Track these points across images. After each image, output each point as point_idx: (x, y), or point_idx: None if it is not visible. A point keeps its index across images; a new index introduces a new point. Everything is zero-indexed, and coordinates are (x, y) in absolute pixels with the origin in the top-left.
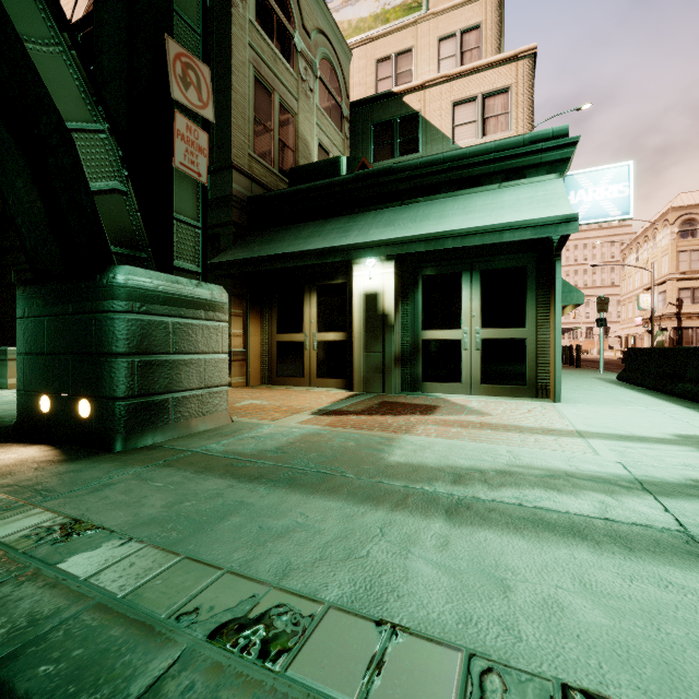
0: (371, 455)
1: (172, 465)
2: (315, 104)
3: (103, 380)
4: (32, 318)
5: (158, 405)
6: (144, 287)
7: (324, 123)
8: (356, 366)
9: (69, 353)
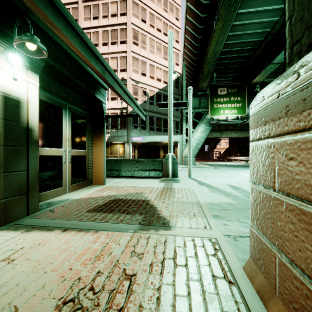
0: (235, 204)
1: None
2: None
3: None
4: None
5: None
6: None
7: None
8: None
9: None
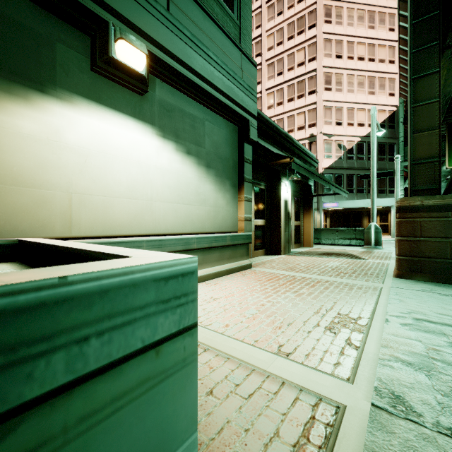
0: None
1: None
2: None
3: None
4: None
5: None
6: None
7: None
8: (282, 240)
9: None
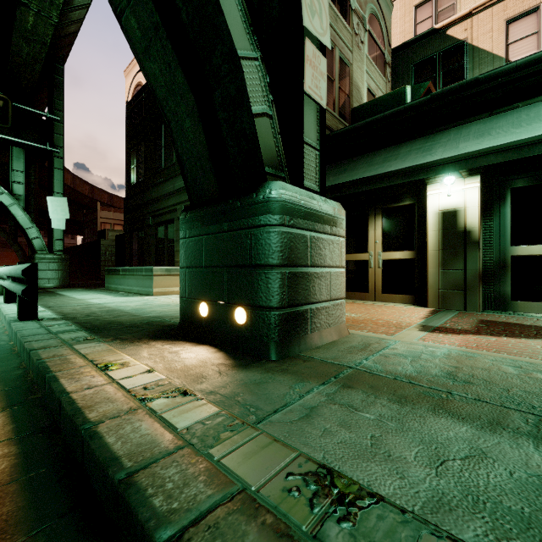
0: None
1: (349, 385)
2: (364, 54)
3: (259, 290)
4: (192, 238)
5: (301, 316)
6: (292, 202)
7: (371, 70)
8: (431, 283)
9: (225, 266)
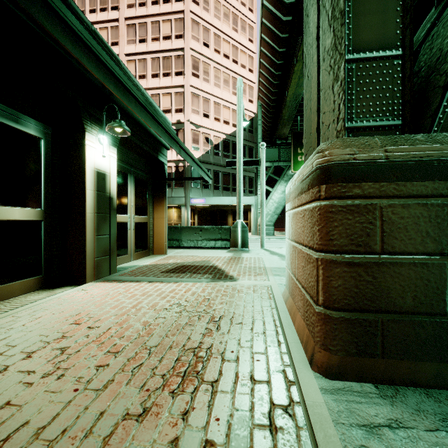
0: None
1: None
2: None
3: None
4: None
5: None
6: None
7: None
8: (89, 252)
9: None
